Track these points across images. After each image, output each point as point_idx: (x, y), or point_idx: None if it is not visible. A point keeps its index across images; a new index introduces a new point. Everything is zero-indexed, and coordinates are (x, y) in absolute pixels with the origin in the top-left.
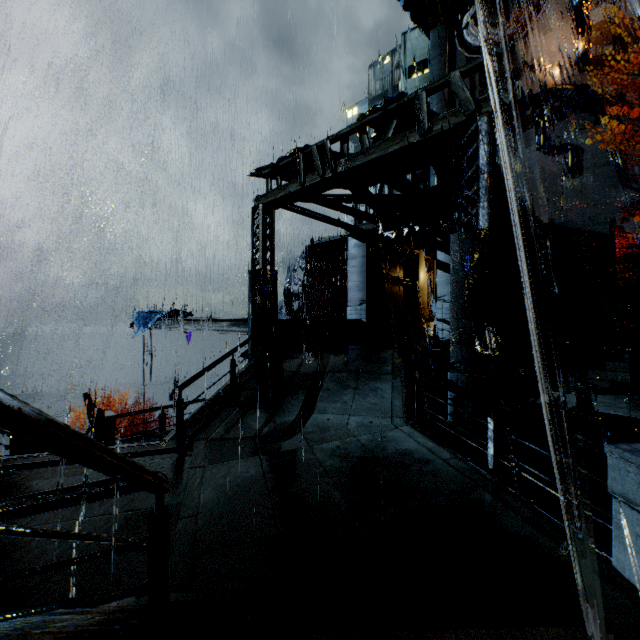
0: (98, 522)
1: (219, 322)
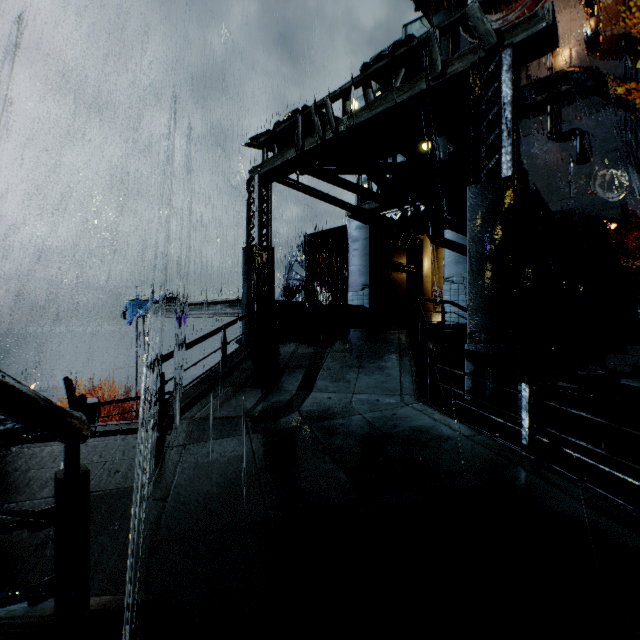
0: (40, 506)
1: (212, 305)
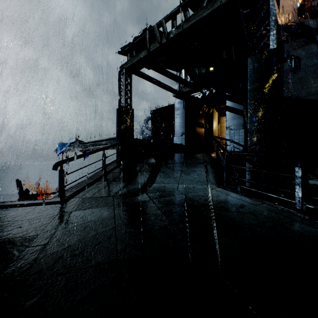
0: None
1: (100, 142)
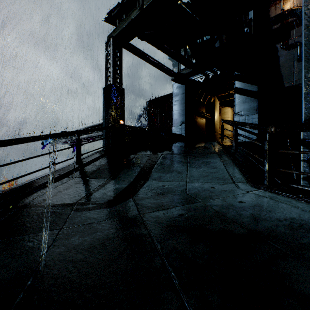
0: None
1: None
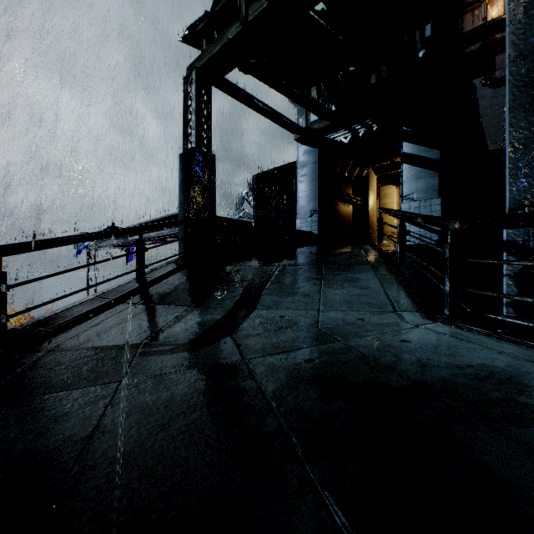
0: None
1: None
